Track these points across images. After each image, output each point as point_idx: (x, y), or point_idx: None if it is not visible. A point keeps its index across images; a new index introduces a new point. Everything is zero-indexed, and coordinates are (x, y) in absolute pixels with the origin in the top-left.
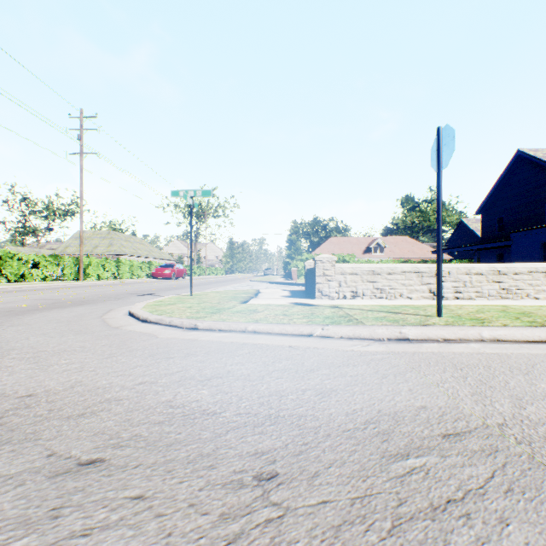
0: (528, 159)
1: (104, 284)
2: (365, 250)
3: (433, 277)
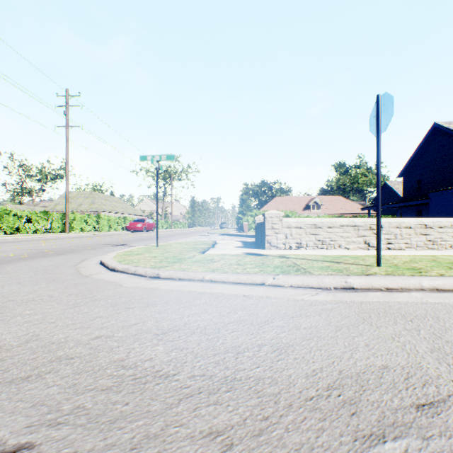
0: (443, 130)
1: (86, 236)
2: (305, 207)
3: (368, 230)
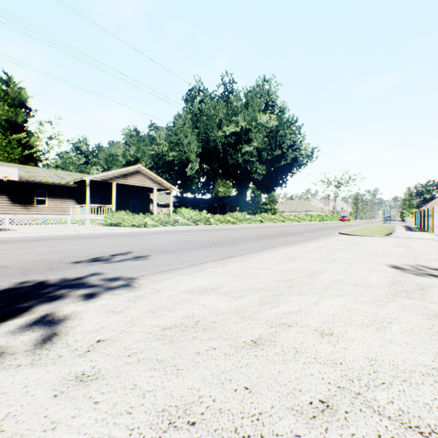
0: None
1: None
2: None
3: None
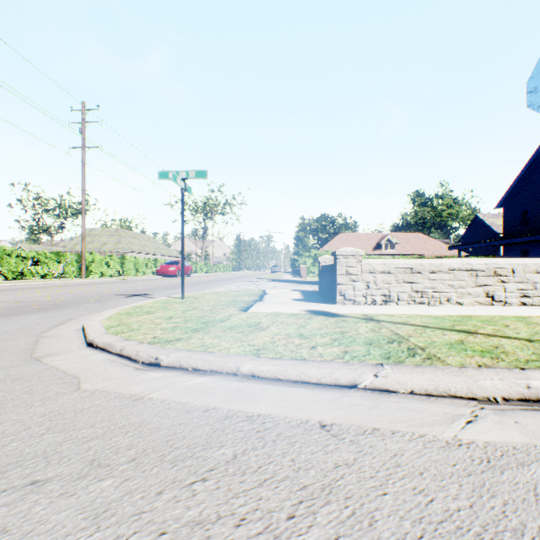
0: None
1: (103, 282)
2: (375, 246)
3: (492, 277)
